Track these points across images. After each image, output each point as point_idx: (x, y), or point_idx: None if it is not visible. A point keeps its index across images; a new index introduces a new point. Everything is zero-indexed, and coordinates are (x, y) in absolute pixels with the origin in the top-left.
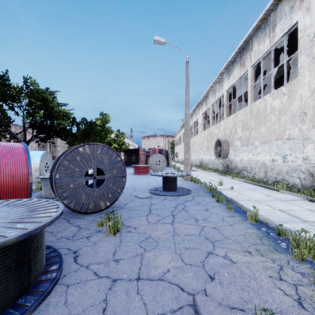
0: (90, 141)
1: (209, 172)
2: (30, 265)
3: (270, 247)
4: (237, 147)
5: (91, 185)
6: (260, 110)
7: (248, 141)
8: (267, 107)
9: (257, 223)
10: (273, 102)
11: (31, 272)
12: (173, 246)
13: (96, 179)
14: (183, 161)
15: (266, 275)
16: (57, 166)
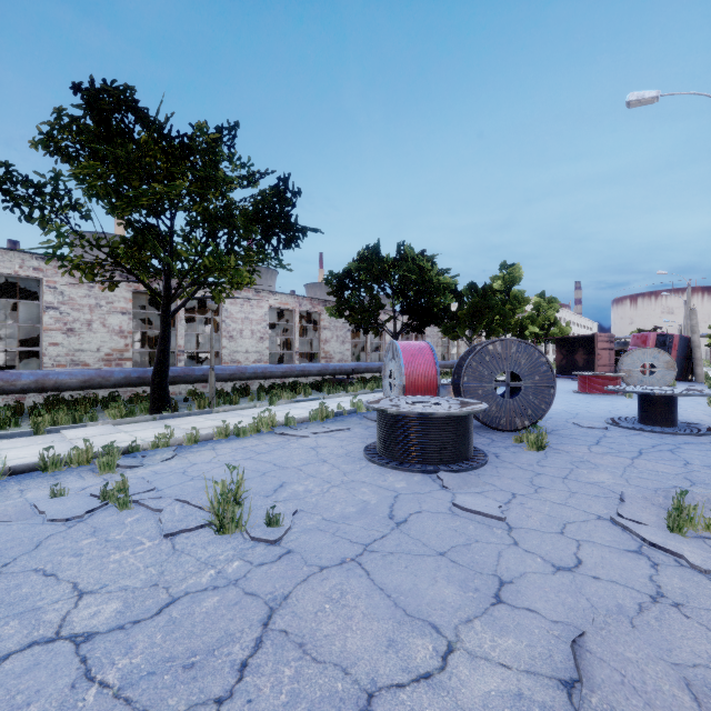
0: (482, 324)
1: None
2: (468, 441)
3: None
4: None
5: (501, 395)
6: None
7: None
8: None
9: None
10: None
11: (469, 447)
12: (619, 472)
13: (509, 387)
14: None
15: None
16: (465, 368)
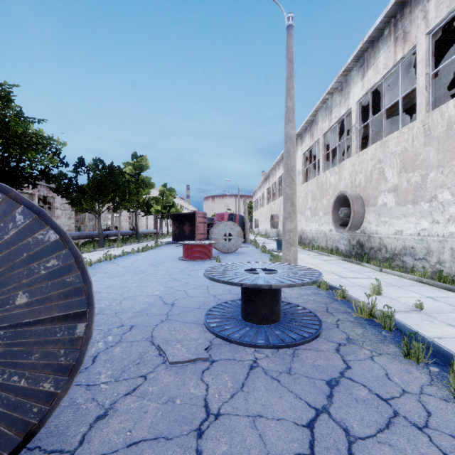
0: (108, 198)
1: (321, 253)
2: None
3: None
4: (387, 208)
5: None
6: None
7: (419, 193)
8: None
9: None
10: None
11: None
12: None
13: None
14: (268, 233)
15: None
16: None
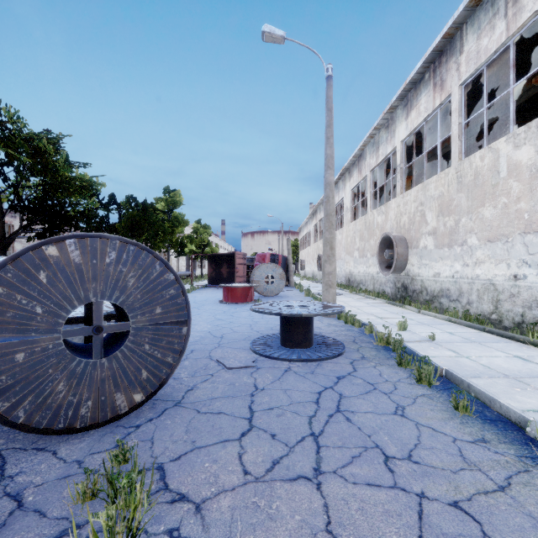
0: (142, 238)
1: (368, 297)
2: None
3: None
4: (428, 251)
5: None
6: (481, 173)
7: (453, 237)
8: (501, 164)
9: None
10: (517, 152)
11: None
12: None
13: (102, 333)
14: (315, 275)
15: None
16: None
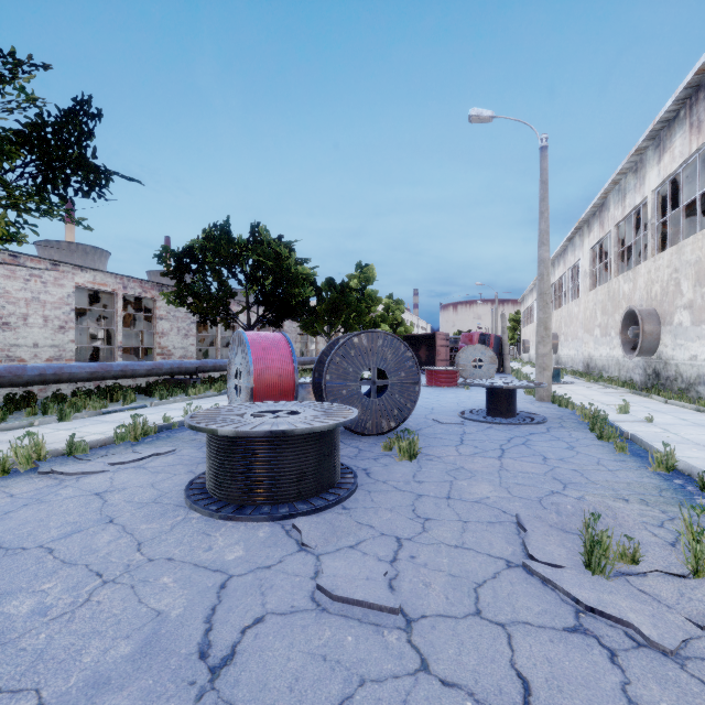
0: (340, 321)
1: (608, 386)
2: (335, 461)
3: (671, 500)
4: (683, 328)
5: (366, 394)
6: None
7: None
8: None
9: (669, 473)
10: None
11: (335, 469)
12: (497, 479)
13: (375, 385)
14: None
15: (635, 518)
16: (328, 364)
